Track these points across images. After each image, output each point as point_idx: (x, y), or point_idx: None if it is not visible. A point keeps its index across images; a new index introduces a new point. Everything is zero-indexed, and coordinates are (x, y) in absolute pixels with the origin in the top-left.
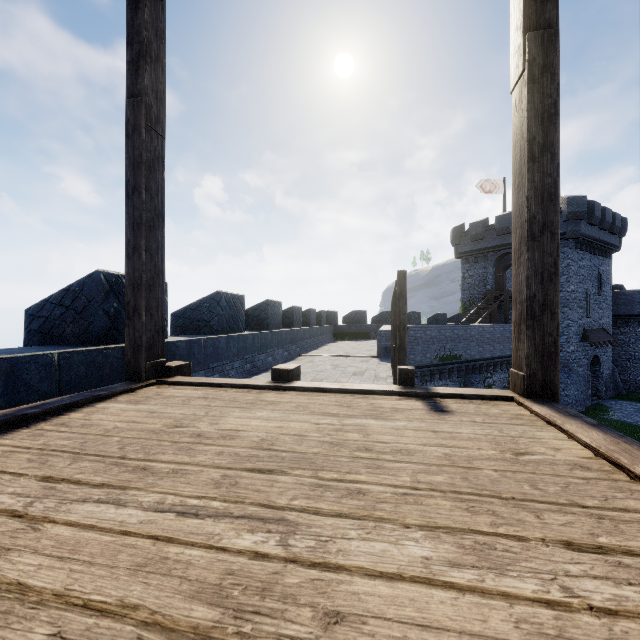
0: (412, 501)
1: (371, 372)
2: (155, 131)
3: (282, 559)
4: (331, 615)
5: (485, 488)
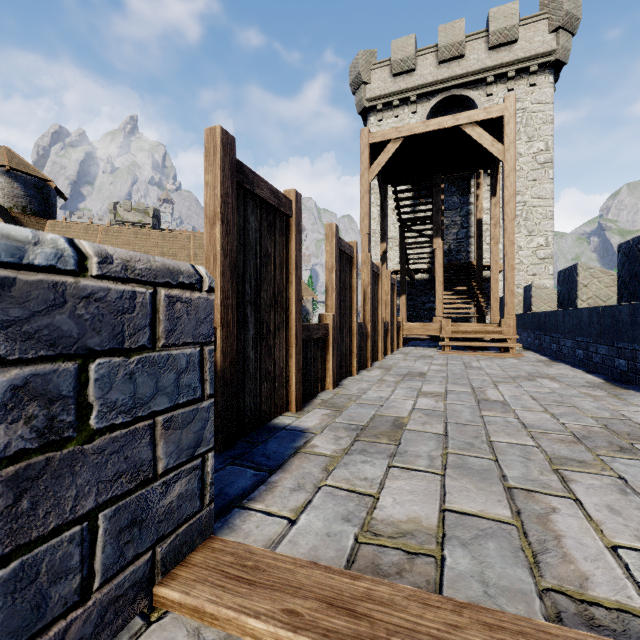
0: None
1: (391, 379)
2: (503, 221)
3: None
4: None
5: None
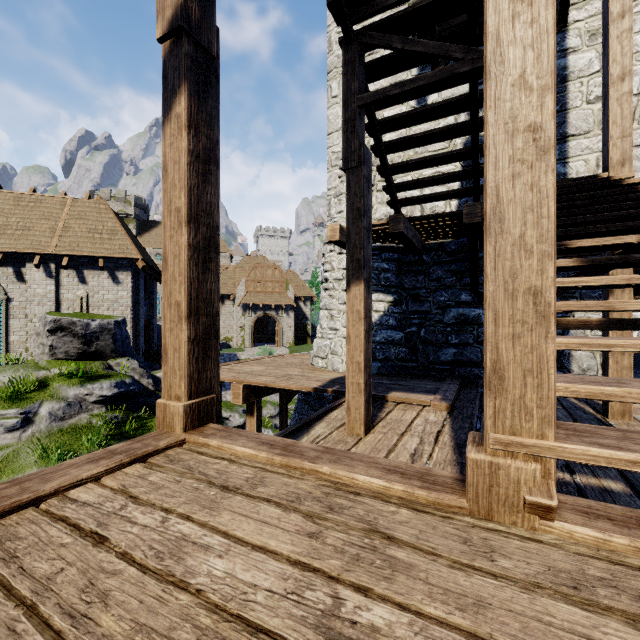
0: (140, 635)
1: None
2: None
3: (341, 582)
4: (315, 537)
5: (5, 636)
